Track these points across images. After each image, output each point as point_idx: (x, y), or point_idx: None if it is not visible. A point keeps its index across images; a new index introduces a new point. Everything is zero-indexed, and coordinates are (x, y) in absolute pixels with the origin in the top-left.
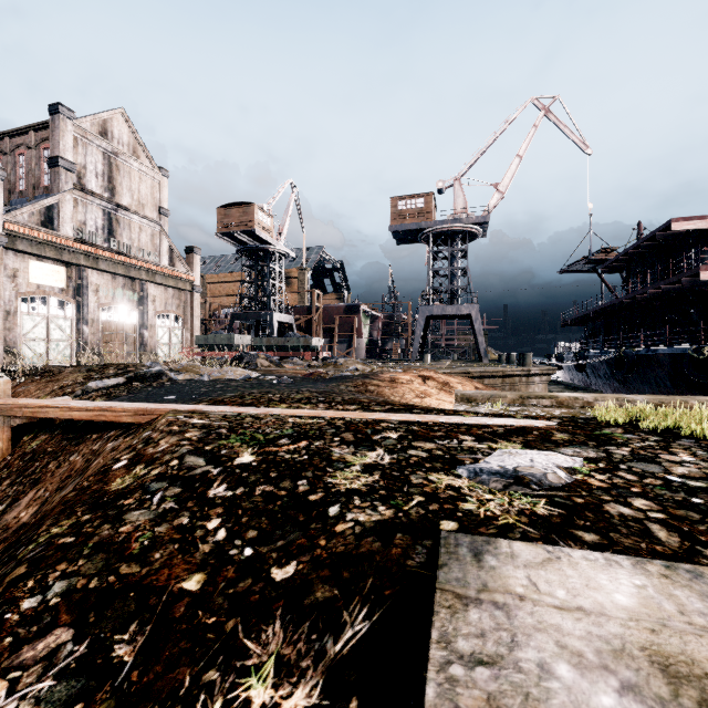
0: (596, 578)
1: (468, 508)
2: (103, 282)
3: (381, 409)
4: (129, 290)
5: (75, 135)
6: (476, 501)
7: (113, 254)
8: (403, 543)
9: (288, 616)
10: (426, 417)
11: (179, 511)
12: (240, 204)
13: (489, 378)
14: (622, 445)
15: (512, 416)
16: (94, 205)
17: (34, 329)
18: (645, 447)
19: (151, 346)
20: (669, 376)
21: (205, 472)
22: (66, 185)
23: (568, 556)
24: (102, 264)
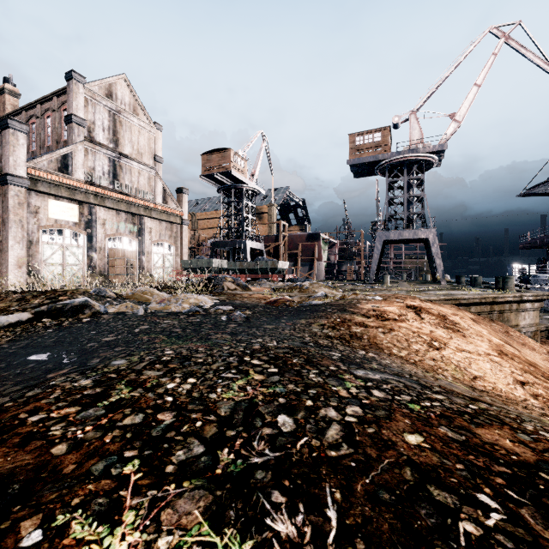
0: None
1: None
2: (109, 217)
3: None
4: (130, 223)
5: (86, 97)
6: None
7: (116, 194)
8: None
9: None
10: None
11: None
12: (219, 150)
13: (476, 305)
14: None
15: None
16: (101, 154)
17: (53, 255)
18: None
19: (147, 269)
20: None
21: None
22: (79, 137)
23: None
24: (108, 202)
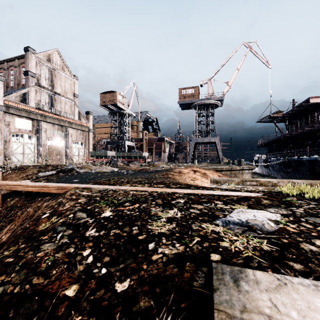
0: (313, 301)
1: (225, 245)
2: (48, 127)
3: (175, 187)
4: (60, 131)
5: (36, 61)
6: (228, 241)
7: (53, 115)
8: (190, 269)
9: (123, 319)
10: (197, 191)
11: (69, 244)
12: (110, 92)
13: (224, 171)
14: (298, 207)
15: (239, 190)
16: (44, 92)
17: (17, 148)
18: (311, 208)
19: (70, 156)
20: (309, 170)
21: (85, 222)
22: (32, 83)
23: (290, 283)
24: (48, 119)
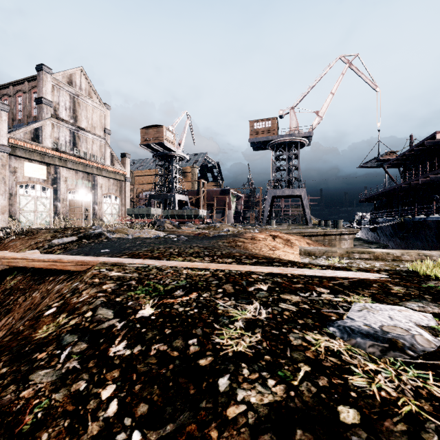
0: None
1: (359, 384)
2: (70, 175)
3: (249, 262)
4: (86, 180)
5: (52, 84)
6: (362, 373)
7: (76, 158)
8: None
9: None
10: (285, 270)
11: (80, 373)
12: (155, 126)
13: (315, 236)
14: None
15: (349, 269)
16: (64, 127)
17: (27, 204)
18: None
19: (99, 215)
20: (435, 235)
21: (110, 327)
22: (47, 115)
23: None
24: (69, 164)
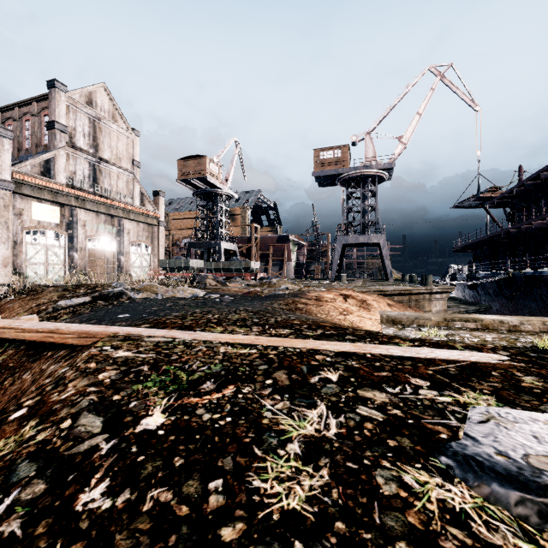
0: None
1: None
2: (89, 219)
3: (313, 335)
4: (110, 225)
5: (67, 104)
6: None
7: (96, 197)
8: None
9: None
10: (362, 347)
11: (16, 547)
12: (195, 156)
13: (398, 296)
14: None
15: (452, 346)
16: (82, 158)
17: (36, 255)
18: None
19: (126, 269)
20: None
21: (91, 450)
22: (61, 143)
23: None
24: (88, 205)
